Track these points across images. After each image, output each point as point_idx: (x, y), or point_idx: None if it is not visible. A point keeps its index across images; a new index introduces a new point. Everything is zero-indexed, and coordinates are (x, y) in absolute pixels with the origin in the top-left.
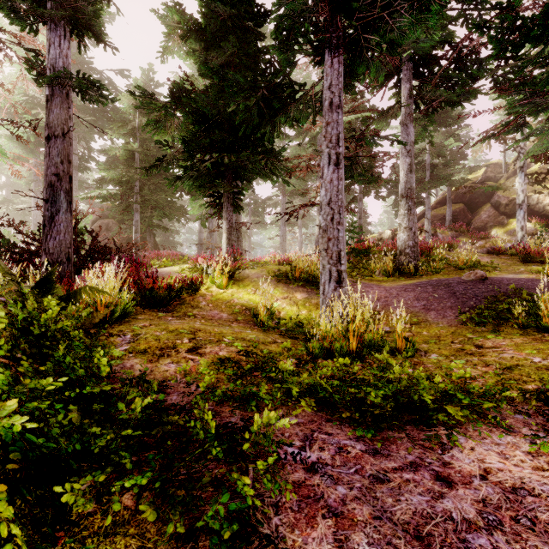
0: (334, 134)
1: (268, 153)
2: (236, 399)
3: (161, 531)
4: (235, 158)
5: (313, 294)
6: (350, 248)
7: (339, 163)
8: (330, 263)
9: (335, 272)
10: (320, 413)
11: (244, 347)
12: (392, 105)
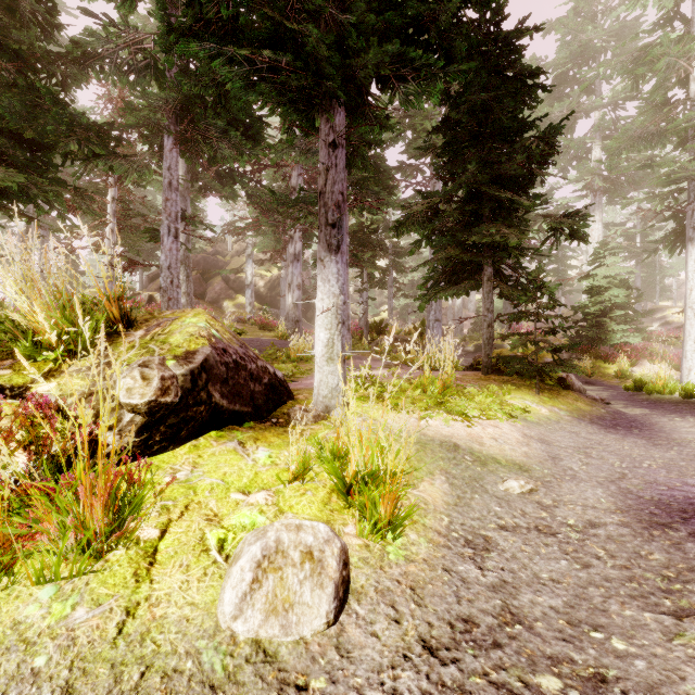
0: (173, 210)
1: (62, 185)
2: None
3: None
4: (25, 179)
5: None
6: None
7: (178, 237)
8: None
9: None
10: None
11: None
12: None
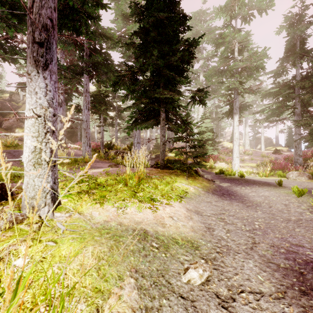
0: None
1: None
2: None
3: None
4: None
5: None
6: None
7: None
8: None
9: None
10: None
11: None
12: None
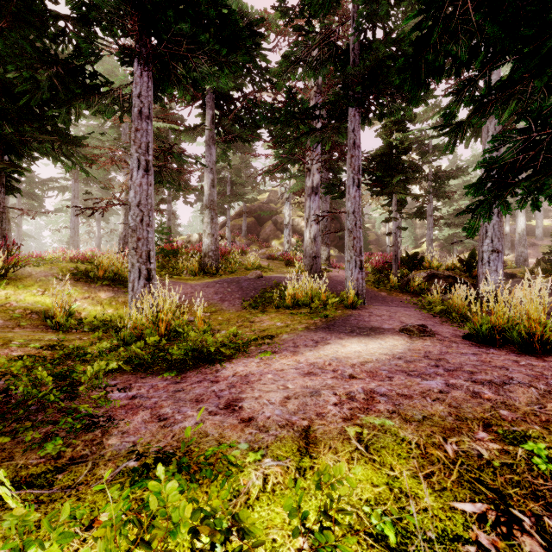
0: (143, 141)
1: (63, 136)
2: (55, 376)
3: (14, 452)
4: (12, 129)
5: (120, 293)
6: (159, 248)
7: (149, 170)
8: (140, 262)
9: (145, 270)
10: (135, 375)
11: (44, 346)
12: (198, 125)
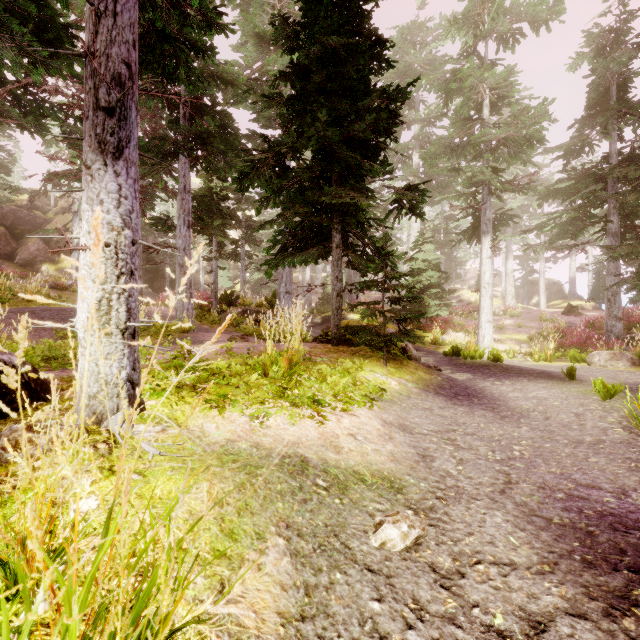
0: None
1: None
2: None
3: None
4: None
5: None
6: None
7: None
8: None
9: None
10: None
11: None
12: None
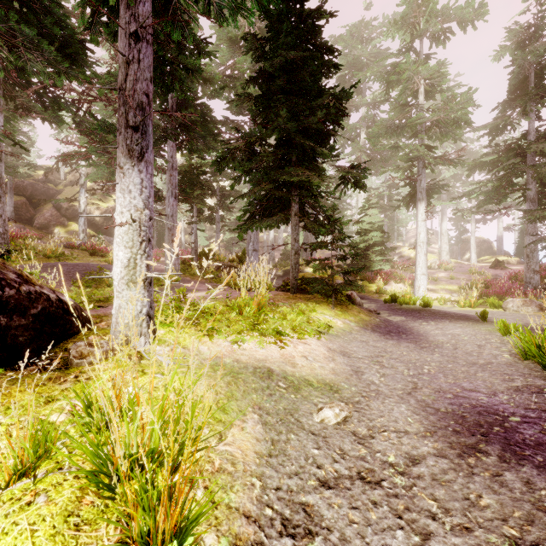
0: None
1: None
2: None
3: None
4: None
5: None
6: None
7: None
8: None
9: None
10: None
11: None
12: None
